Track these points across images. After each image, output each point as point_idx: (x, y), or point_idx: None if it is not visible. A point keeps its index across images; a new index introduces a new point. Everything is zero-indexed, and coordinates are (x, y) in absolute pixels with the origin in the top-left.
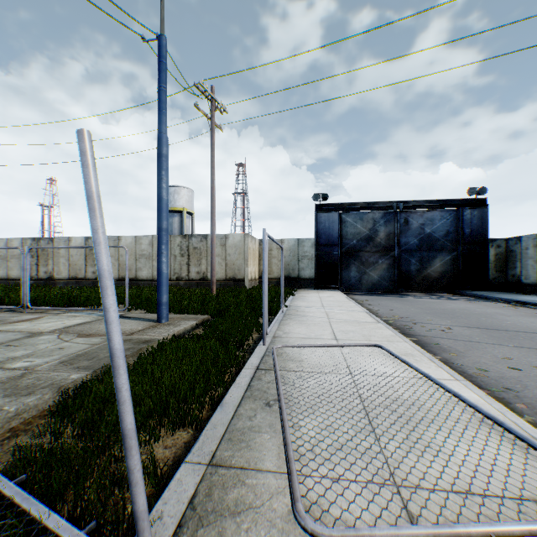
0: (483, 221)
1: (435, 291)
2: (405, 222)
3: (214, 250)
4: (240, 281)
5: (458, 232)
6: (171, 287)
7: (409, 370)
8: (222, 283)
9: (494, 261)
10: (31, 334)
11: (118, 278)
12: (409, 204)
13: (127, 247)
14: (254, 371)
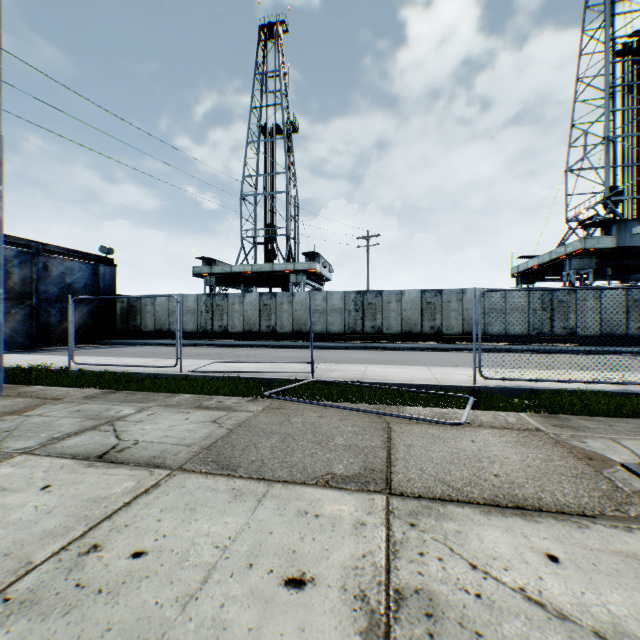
0: (114, 278)
1: (77, 343)
2: (46, 268)
3: None
4: None
5: (96, 286)
6: None
7: (248, 363)
8: None
9: (122, 314)
10: None
11: None
12: (48, 247)
13: None
14: (225, 374)
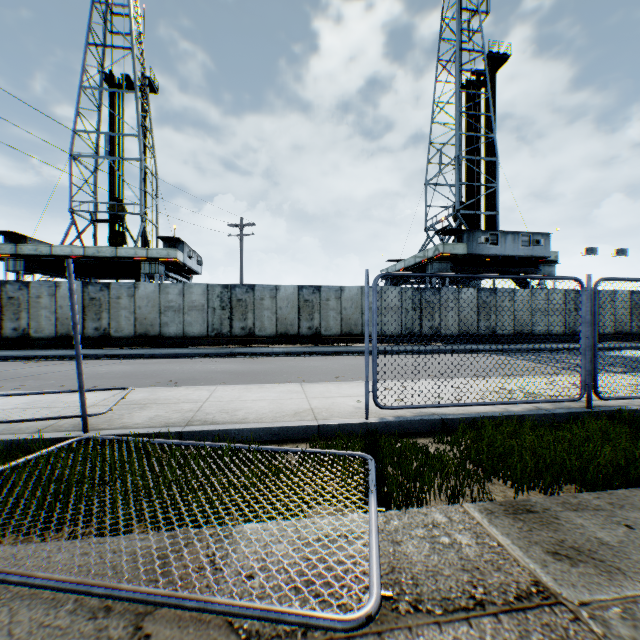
0: None
1: None
2: None
3: None
4: None
5: None
6: None
7: None
8: None
9: None
10: None
11: None
12: None
13: None
14: None
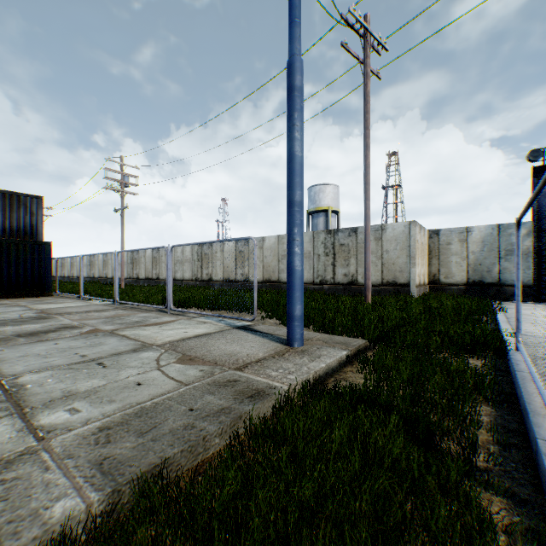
0: None
1: None
2: None
3: (368, 242)
4: (402, 286)
5: None
6: (314, 291)
7: None
8: (377, 288)
9: None
10: (140, 346)
11: (262, 280)
12: None
13: (270, 248)
14: None
